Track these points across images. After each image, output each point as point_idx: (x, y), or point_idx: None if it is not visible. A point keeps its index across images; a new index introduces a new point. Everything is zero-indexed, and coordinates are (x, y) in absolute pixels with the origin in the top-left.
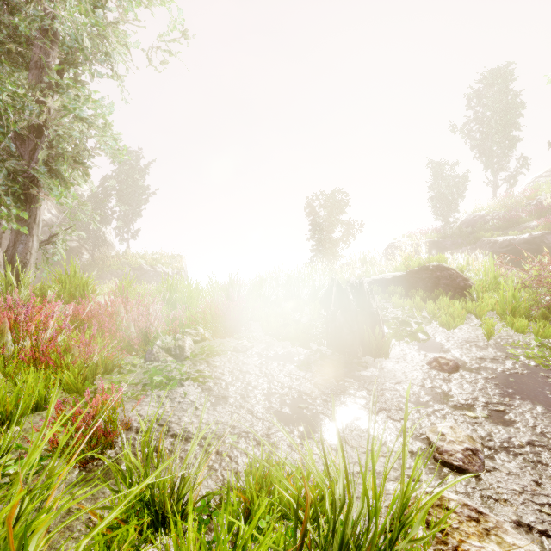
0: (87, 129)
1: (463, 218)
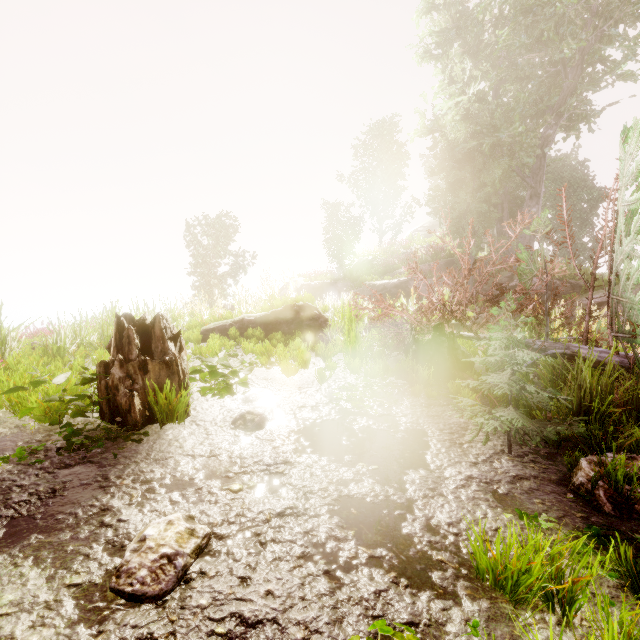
0: None
1: (356, 261)
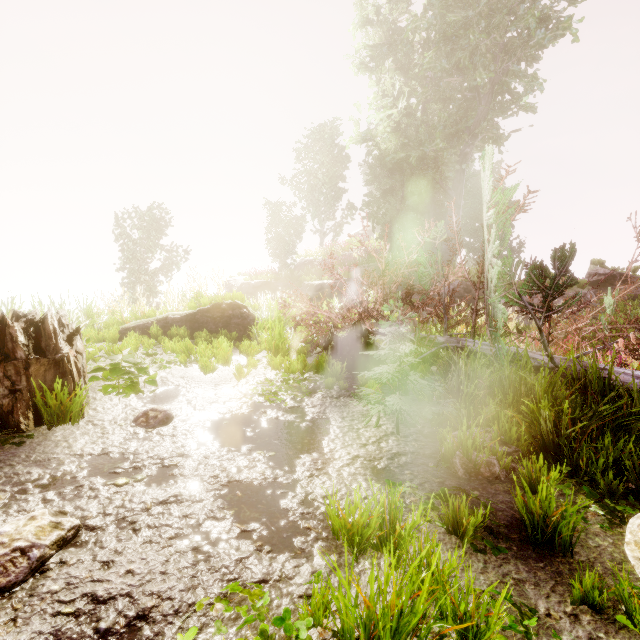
0: None
1: (298, 261)
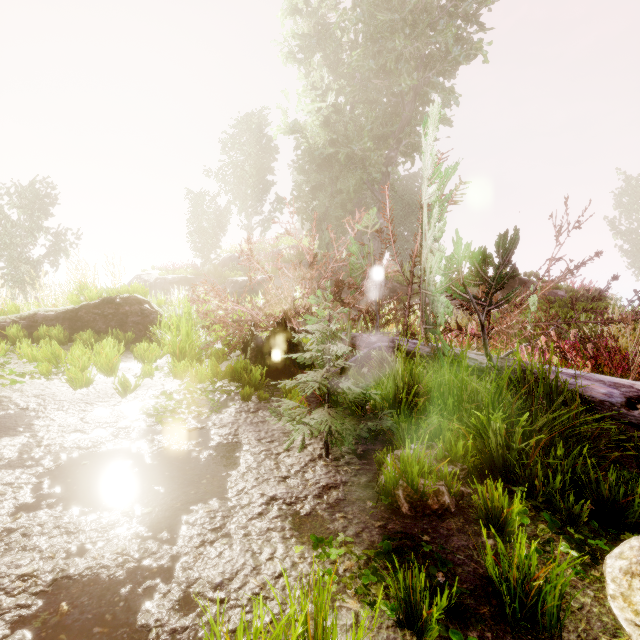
0: None
1: (223, 257)
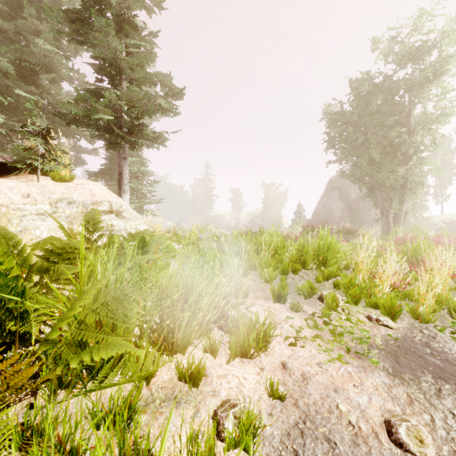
0: (422, 168)
1: None
